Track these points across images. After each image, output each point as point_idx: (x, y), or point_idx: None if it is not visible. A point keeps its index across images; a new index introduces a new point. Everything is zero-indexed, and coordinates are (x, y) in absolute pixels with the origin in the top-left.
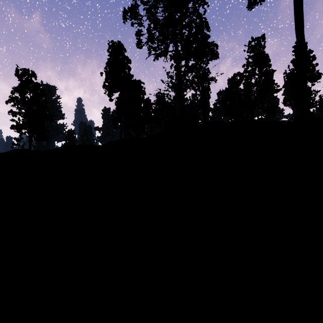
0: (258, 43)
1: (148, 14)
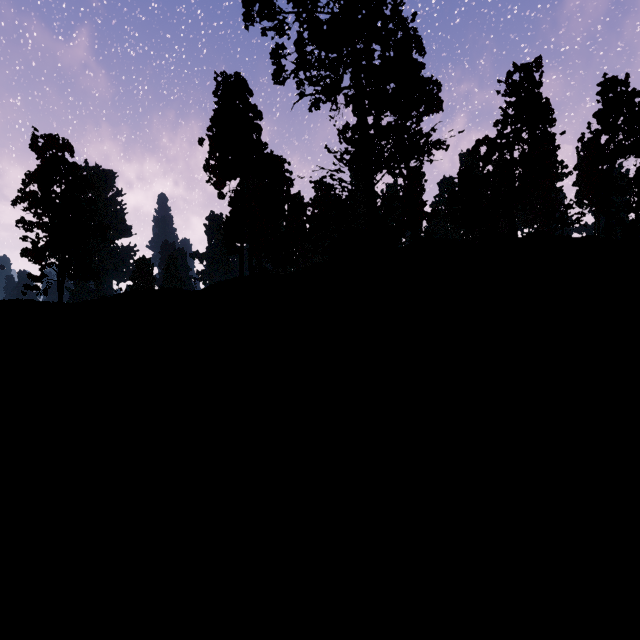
0: (527, 75)
1: (297, 8)
